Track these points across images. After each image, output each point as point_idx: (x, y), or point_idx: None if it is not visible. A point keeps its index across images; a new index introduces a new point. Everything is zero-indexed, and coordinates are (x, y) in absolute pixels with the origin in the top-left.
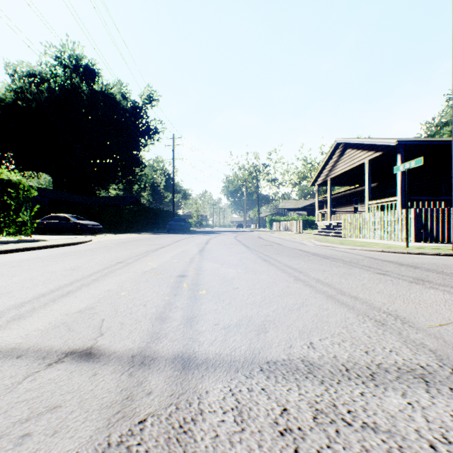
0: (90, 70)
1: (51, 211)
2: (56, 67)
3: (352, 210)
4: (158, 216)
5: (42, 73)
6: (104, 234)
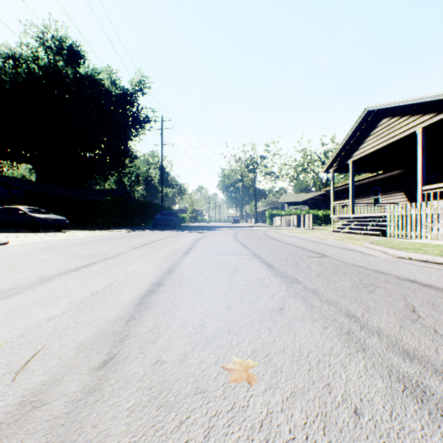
0: (74, 51)
1: (21, 204)
2: (38, 49)
3: (370, 202)
4: (145, 209)
5: (22, 56)
6: (71, 231)
